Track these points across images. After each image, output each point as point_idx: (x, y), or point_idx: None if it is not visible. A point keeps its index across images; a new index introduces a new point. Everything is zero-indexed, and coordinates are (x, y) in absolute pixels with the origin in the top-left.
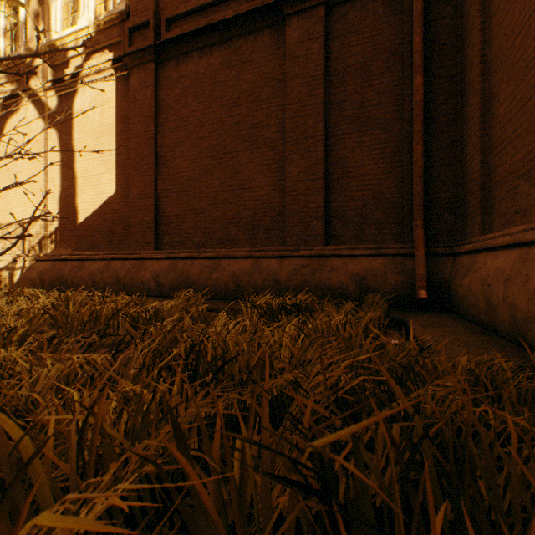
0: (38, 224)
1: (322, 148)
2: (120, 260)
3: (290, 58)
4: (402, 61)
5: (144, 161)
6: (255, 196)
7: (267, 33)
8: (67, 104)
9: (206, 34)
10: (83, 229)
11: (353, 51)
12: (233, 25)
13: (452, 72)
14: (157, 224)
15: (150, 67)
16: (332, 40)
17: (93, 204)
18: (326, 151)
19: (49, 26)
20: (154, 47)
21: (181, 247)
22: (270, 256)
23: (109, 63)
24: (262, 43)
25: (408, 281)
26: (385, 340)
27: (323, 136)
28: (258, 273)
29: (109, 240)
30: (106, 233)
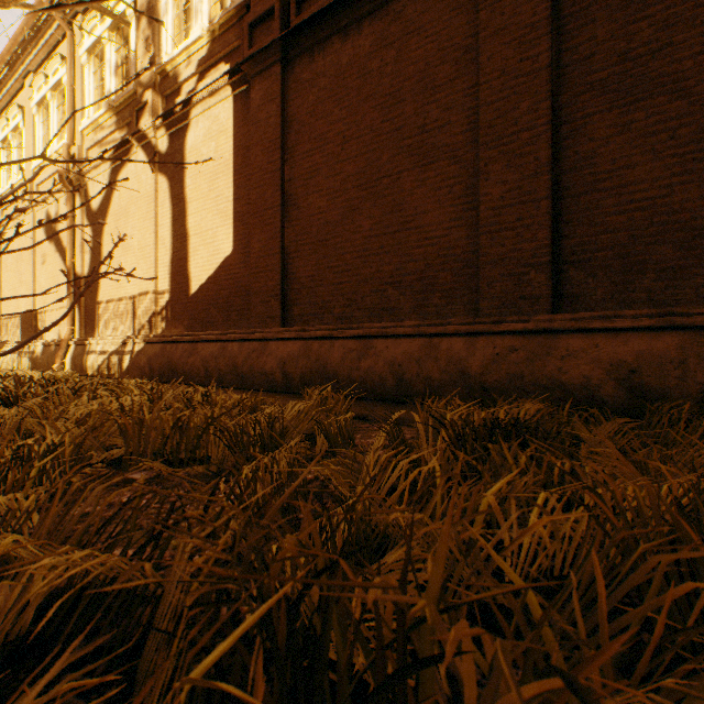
0: (147, 298)
1: (545, 145)
2: (238, 341)
3: (486, 6)
4: None
5: (267, 204)
6: (426, 238)
7: None
8: (178, 144)
9: (352, 4)
10: (195, 302)
11: None
12: None
13: None
14: (284, 291)
15: (276, 71)
16: None
17: (207, 268)
18: (553, 151)
19: (160, 49)
20: (280, 41)
21: (317, 323)
22: (452, 332)
23: (225, 78)
24: None
25: None
26: None
27: (547, 125)
28: (432, 361)
29: (226, 315)
30: (222, 306)
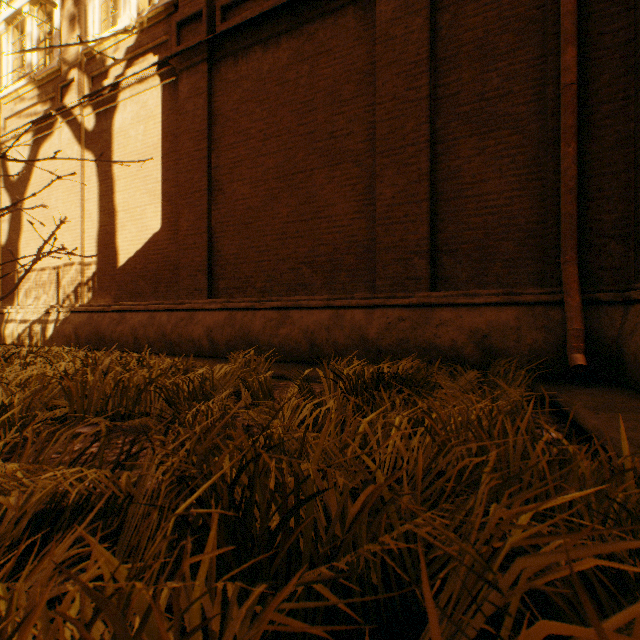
0: (73, 268)
1: (426, 159)
2: (167, 311)
3: (382, 42)
4: (542, 31)
5: (195, 188)
6: (334, 226)
7: (351, 12)
8: (106, 123)
9: (272, 21)
10: (124, 274)
11: (469, 24)
12: (306, 5)
13: (621, 39)
14: (211, 266)
15: (203, 69)
16: (439, 12)
17: (135, 243)
18: (431, 163)
19: (86, 30)
20: (206, 43)
21: (240, 295)
22: (355, 305)
23: (154, 68)
24: (343, 25)
25: (554, 340)
26: (574, 449)
27: (427, 143)
28: (339, 328)
29: (154, 287)
30: (150, 278)
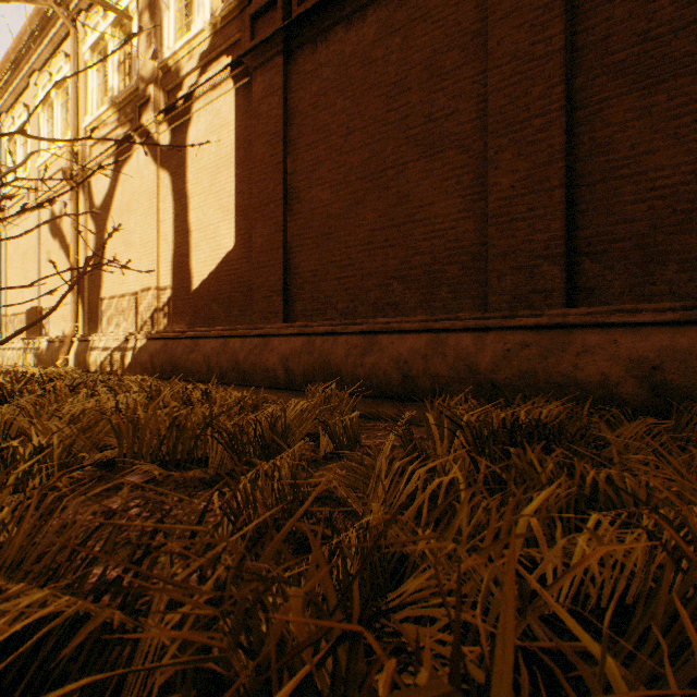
0: (150, 294)
1: (559, 131)
2: (240, 337)
3: None
4: None
5: (269, 198)
6: (433, 231)
7: None
8: (180, 139)
9: None
10: (197, 298)
11: None
12: None
13: None
14: (287, 286)
15: (278, 63)
16: None
17: (208, 264)
18: (567, 137)
19: (162, 44)
20: (282, 31)
21: (319, 318)
22: (460, 328)
23: (227, 71)
24: None
25: None
26: None
27: (561, 110)
28: (440, 357)
29: (228, 311)
30: (224, 302)
